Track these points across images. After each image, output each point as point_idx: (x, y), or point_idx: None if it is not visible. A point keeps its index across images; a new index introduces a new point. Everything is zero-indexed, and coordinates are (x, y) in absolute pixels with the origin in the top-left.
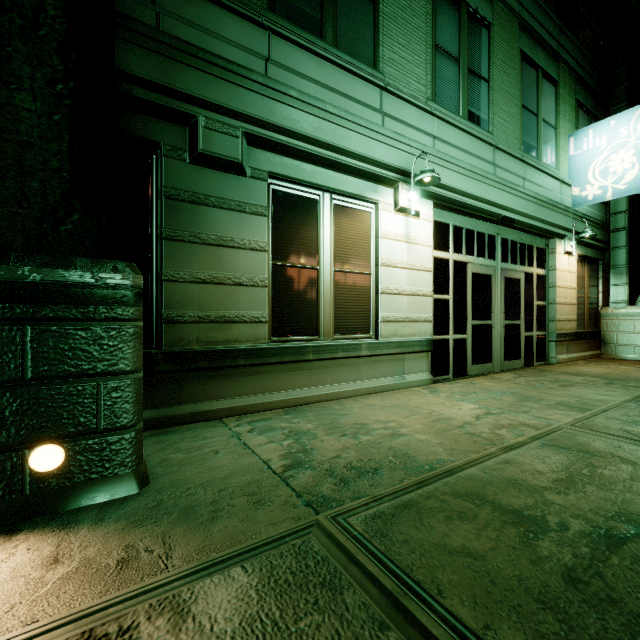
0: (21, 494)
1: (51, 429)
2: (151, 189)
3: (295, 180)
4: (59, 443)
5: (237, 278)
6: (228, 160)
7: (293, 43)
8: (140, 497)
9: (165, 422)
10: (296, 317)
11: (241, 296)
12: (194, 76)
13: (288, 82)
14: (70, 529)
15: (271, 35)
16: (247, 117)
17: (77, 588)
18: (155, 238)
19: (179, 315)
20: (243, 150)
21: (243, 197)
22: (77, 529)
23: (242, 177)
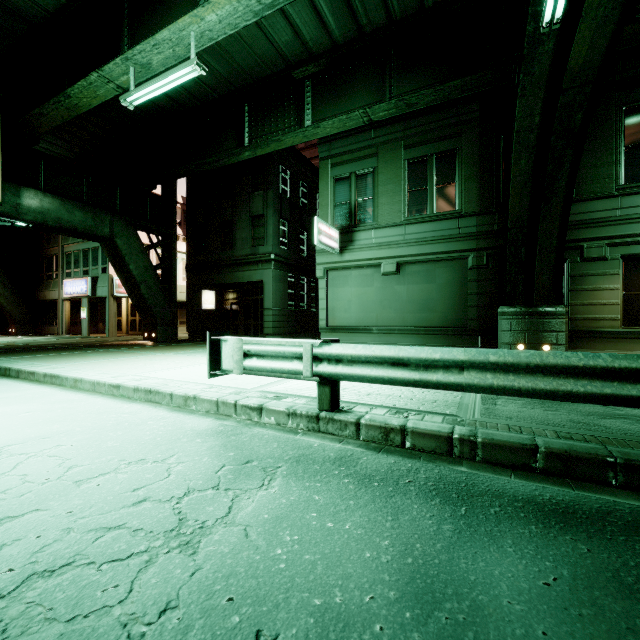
0: None
1: (547, 342)
2: (564, 274)
3: (637, 254)
4: (548, 345)
5: (602, 302)
6: (597, 257)
7: (635, 194)
8: None
9: None
10: (639, 318)
11: (604, 309)
12: (581, 231)
13: (632, 213)
14: None
15: (621, 197)
16: (607, 237)
17: None
18: (565, 291)
19: (575, 317)
20: (605, 250)
21: (605, 269)
22: None
23: (605, 261)
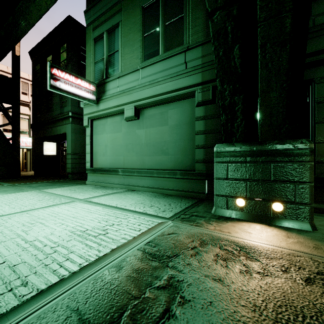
0: (269, 215)
1: (278, 198)
2: (308, 101)
3: None
4: (281, 203)
5: None
6: None
7: None
8: (314, 233)
9: (316, 210)
10: None
11: None
12: None
13: None
14: (288, 231)
15: None
16: None
17: (300, 246)
18: (310, 124)
19: None
20: None
21: None
22: (291, 232)
23: None
